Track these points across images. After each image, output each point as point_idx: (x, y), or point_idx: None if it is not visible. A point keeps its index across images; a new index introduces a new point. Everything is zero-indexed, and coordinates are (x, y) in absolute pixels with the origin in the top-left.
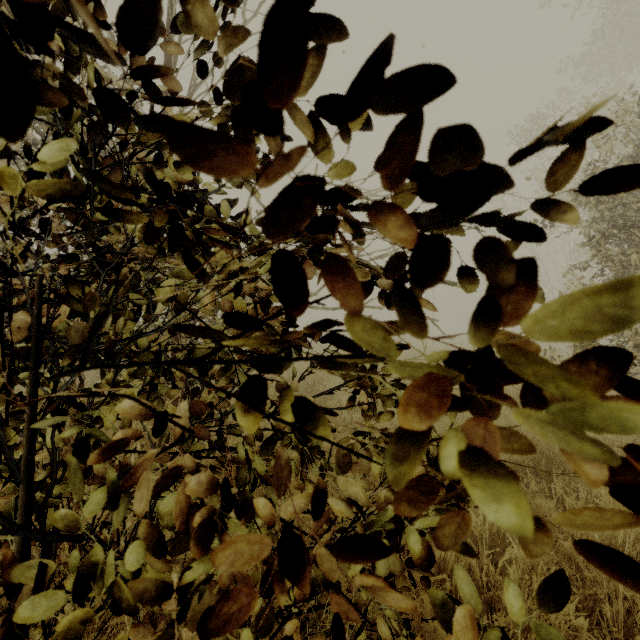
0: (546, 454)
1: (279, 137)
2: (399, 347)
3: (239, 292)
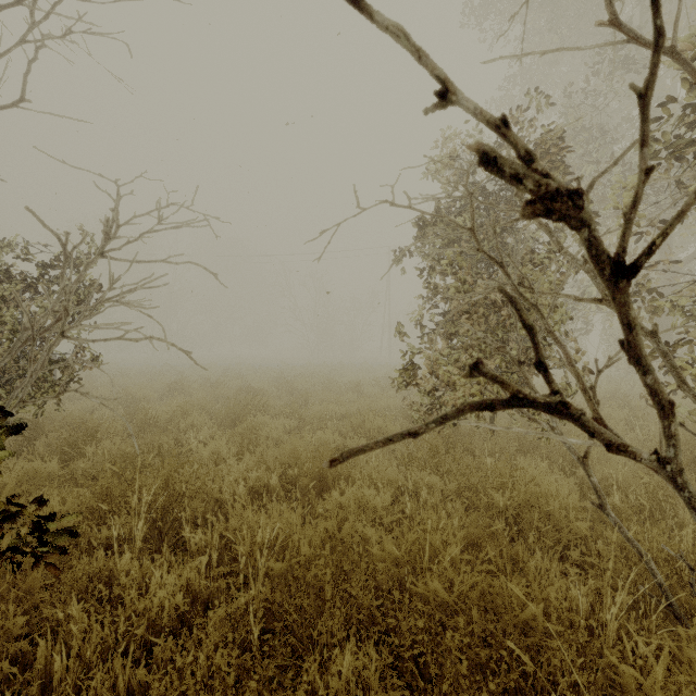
0: (319, 473)
1: None
2: None
3: None
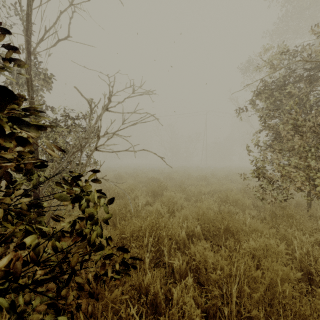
0: (226, 227)
1: (11, 49)
2: (94, 170)
3: None
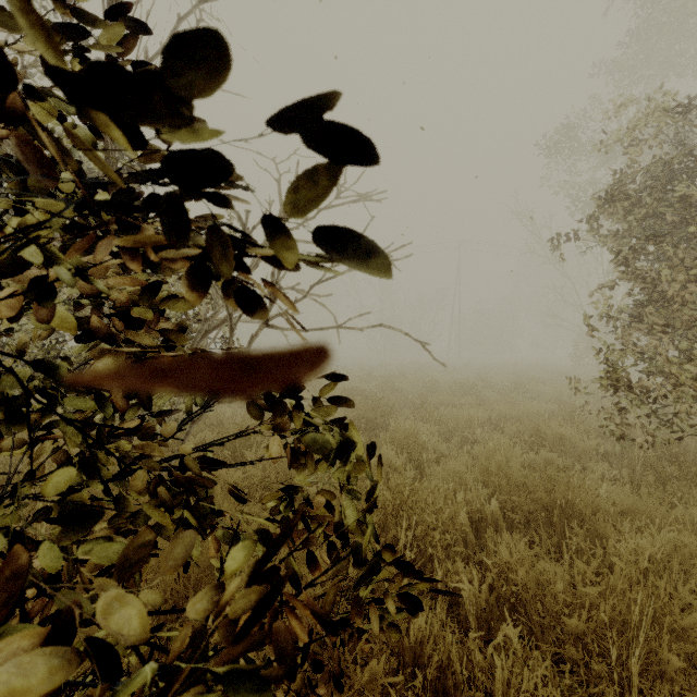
0: (561, 502)
1: None
2: (333, 375)
3: (55, 291)
